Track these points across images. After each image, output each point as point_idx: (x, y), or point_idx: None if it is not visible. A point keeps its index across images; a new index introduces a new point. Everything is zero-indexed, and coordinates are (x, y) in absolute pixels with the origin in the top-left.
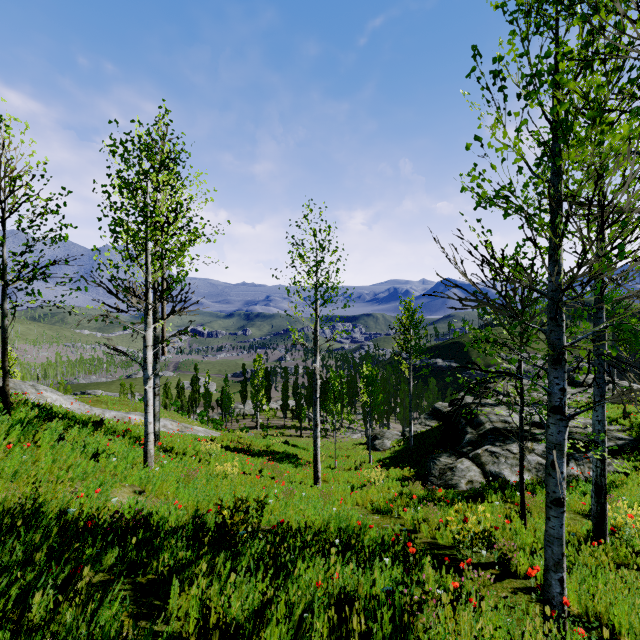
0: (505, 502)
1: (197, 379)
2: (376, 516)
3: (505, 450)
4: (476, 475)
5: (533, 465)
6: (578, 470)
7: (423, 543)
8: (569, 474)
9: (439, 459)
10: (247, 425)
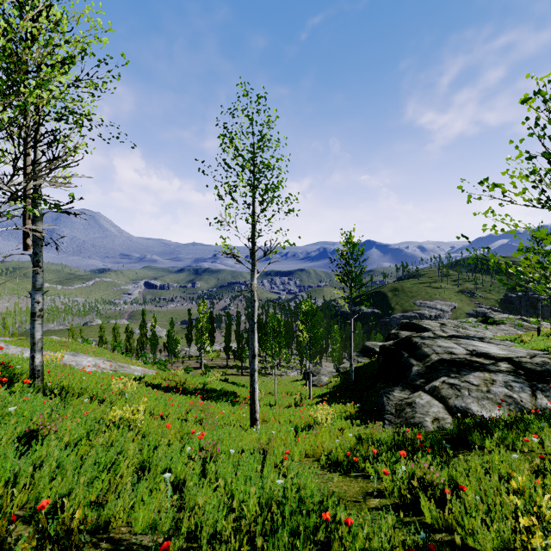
0: (505, 449)
1: (144, 323)
2: (336, 477)
3: (464, 382)
4: (440, 411)
5: (501, 398)
6: (550, 402)
7: (440, 547)
8: (542, 407)
9: (392, 393)
10: (192, 366)
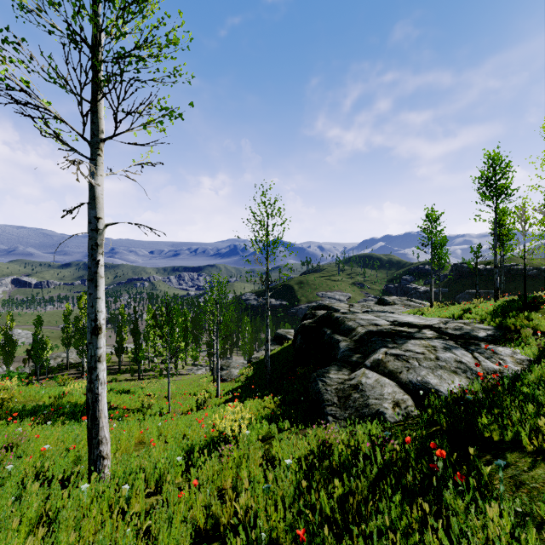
0: None
1: None
2: None
3: (407, 351)
4: (396, 391)
5: (454, 364)
6: (494, 364)
7: None
8: (491, 370)
9: (329, 376)
10: (70, 375)
